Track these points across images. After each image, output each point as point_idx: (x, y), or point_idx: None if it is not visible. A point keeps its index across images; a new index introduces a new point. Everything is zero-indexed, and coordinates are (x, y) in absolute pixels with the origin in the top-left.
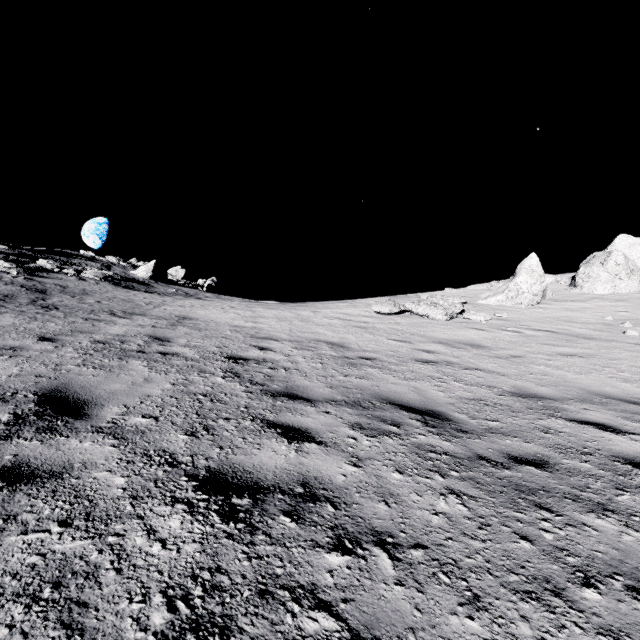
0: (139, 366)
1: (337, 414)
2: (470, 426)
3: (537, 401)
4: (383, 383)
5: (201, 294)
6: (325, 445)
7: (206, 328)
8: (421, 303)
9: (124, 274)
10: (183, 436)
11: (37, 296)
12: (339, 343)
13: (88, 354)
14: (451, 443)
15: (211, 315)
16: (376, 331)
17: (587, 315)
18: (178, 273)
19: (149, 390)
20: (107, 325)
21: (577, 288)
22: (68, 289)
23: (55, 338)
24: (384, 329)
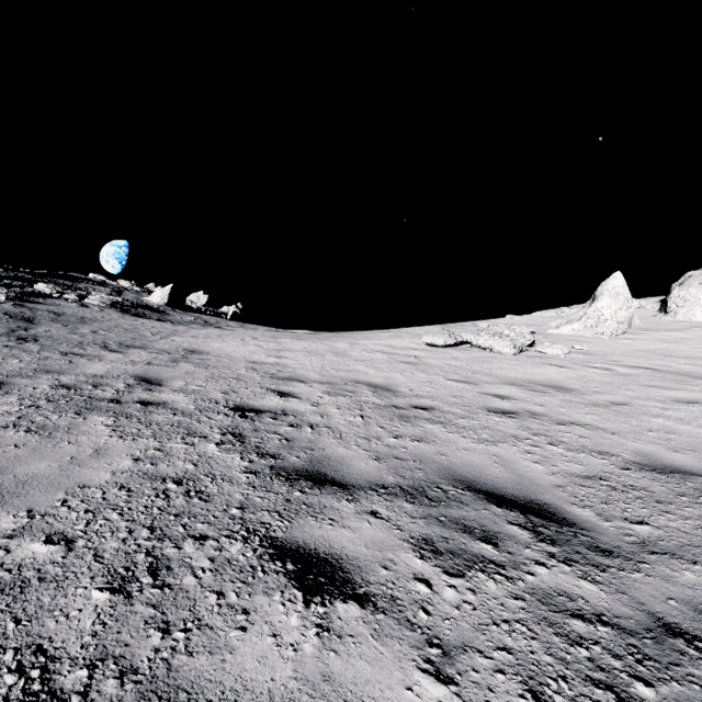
0: (99, 426)
1: (390, 517)
2: (609, 537)
3: (683, 480)
4: (451, 449)
5: (223, 323)
6: (374, 607)
7: (216, 365)
8: (482, 333)
9: (136, 300)
10: (100, 594)
11: (20, 325)
12: (384, 385)
13: (34, 406)
14: (598, 586)
15: (227, 348)
16: (429, 368)
17: (689, 348)
18: (200, 299)
19: (91, 473)
20: (89, 362)
21: (669, 314)
22: (63, 317)
23: (4, 381)
24: (439, 365)
